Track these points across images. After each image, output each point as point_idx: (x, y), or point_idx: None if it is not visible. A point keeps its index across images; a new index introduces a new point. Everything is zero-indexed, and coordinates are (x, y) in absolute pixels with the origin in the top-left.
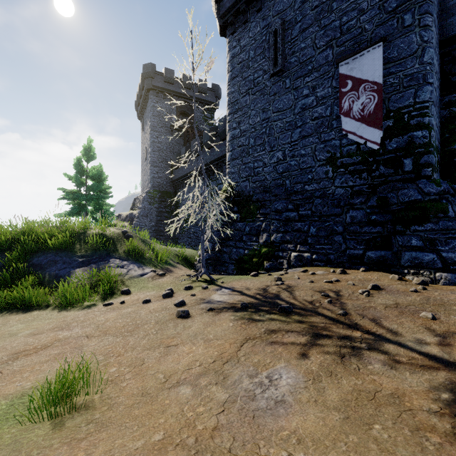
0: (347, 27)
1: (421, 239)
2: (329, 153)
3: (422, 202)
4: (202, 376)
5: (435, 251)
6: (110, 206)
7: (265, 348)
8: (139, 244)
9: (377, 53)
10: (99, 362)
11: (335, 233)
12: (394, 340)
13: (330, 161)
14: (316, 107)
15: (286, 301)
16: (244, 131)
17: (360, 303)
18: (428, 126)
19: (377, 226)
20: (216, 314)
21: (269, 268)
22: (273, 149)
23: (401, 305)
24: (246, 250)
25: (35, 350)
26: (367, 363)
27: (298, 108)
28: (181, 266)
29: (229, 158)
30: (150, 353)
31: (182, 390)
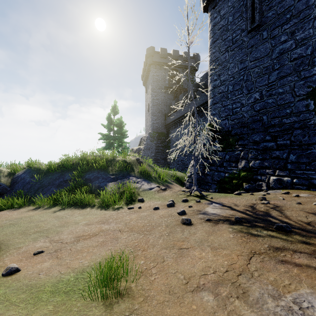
0: None
1: None
2: (310, 88)
3: None
4: (220, 285)
5: None
6: (127, 143)
7: (277, 266)
8: (147, 167)
9: None
10: (130, 253)
11: None
12: None
13: (312, 95)
14: (295, 49)
15: (279, 219)
16: (223, 81)
17: None
18: None
19: None
20: (214, 225)
21: (248, 189)
22: (251, 92)
23: None
24: (226, 173)
25: (89, 236)
26: None
27: (275, 54)
28: (176, 184)
29: (210, 103)
30: (167, 252)
31: (205, 296)
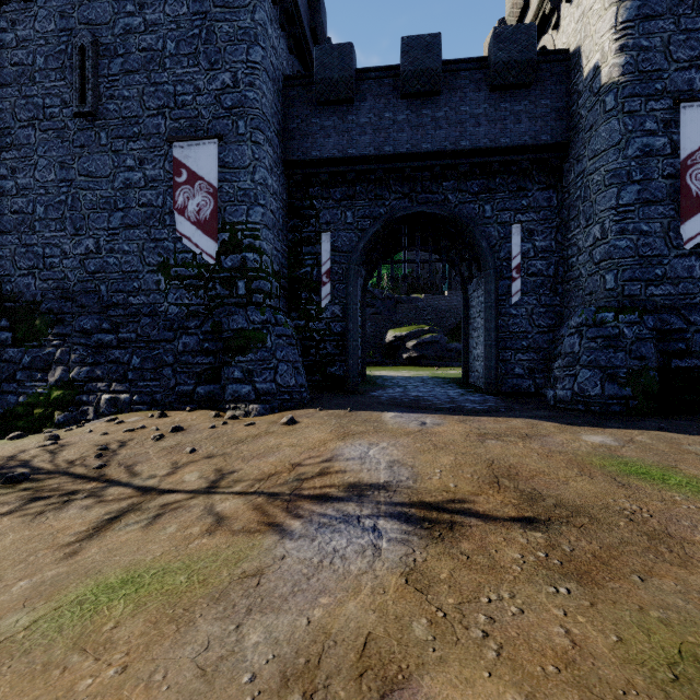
0: (182, 100)
1: (242, 370)
2: (161, 257)
3: (248, 331)
4: None
5: (253, 383)
6: None
7: None
8: None
9: (213, 150)
10: None
11: (165, 365)
12: (126, 482)
13: (163, 268)
14: (145, 190)
15: (35, 466)
16: (24, 188)
17: (138, 451)
18: (260, 250)
19: (210, 356)
20: None
21: (64, 423)
22: (80, 233)
23: (180, 444)
24: (21, 396)
25: None
26: (64, 512)
27: (119, 182)
28: None
29: None
30: None
31: None
